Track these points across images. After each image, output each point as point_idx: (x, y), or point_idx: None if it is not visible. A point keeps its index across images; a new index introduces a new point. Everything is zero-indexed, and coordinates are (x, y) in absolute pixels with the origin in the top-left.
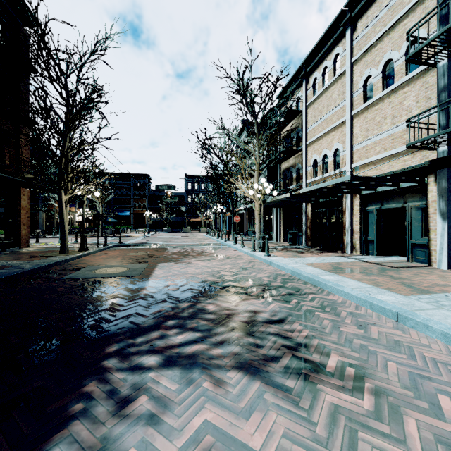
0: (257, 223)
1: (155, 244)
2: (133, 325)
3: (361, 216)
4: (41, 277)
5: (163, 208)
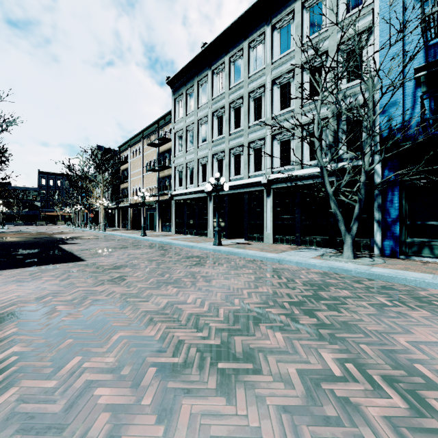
0: (102, 218)
1: (31, 231)
2: (63, 239)
3: (146, 216)
4: (5, 238)
5: (14, 203)
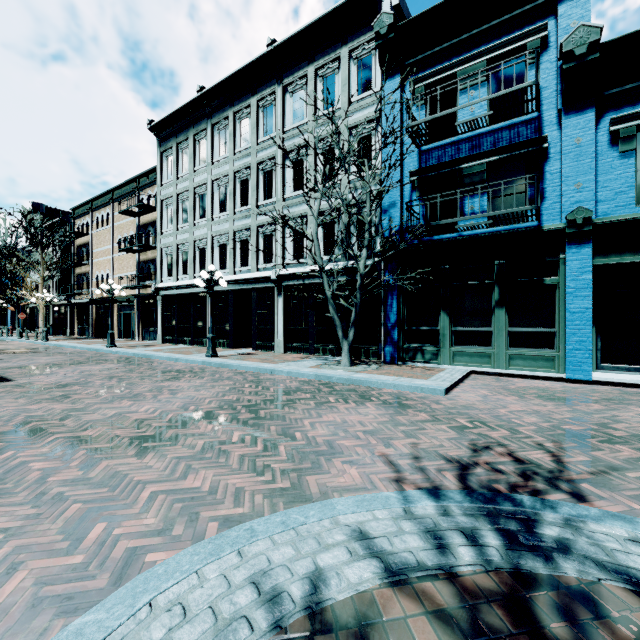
0: (42, 321)
1: None
2: None
3: (119, 317)
4: None
5: None
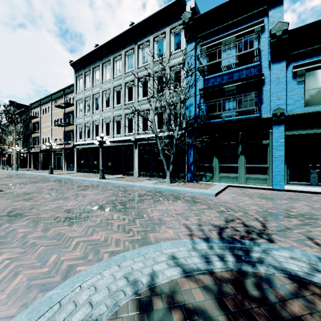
0: (15, 161)
1: None
2: None
3: (54, 159)
4: None
5: None
